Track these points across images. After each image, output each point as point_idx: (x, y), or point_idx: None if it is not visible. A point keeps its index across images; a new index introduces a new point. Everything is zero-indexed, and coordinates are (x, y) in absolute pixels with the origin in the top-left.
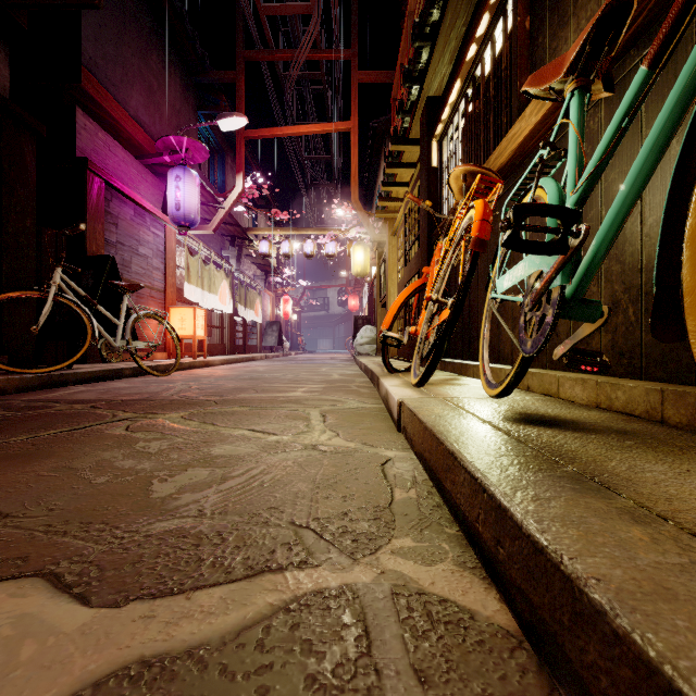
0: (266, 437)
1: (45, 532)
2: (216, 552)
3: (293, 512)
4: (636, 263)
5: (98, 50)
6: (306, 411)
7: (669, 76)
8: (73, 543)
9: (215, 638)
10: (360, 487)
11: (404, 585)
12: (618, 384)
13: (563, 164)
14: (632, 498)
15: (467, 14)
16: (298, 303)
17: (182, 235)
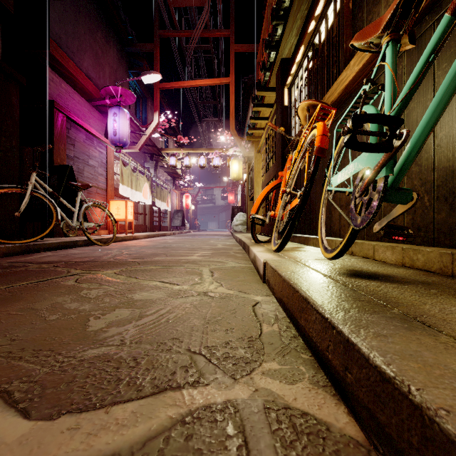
0: (172, 287)
1: (5, 357)
2: (131, 374)
3: (189, 342)
4: (430, 165)
5: (61, 29)
6: (199, 269)
7: (455, 33)
8: (25, 366)
9: (125, 448)
10: (238, 323)
11: (273, 401)
12: (418, 249)
13: (376, 99)
14: (451, 335)
15: (308, 1)
16: (195, 198)
17: (118, 152)
